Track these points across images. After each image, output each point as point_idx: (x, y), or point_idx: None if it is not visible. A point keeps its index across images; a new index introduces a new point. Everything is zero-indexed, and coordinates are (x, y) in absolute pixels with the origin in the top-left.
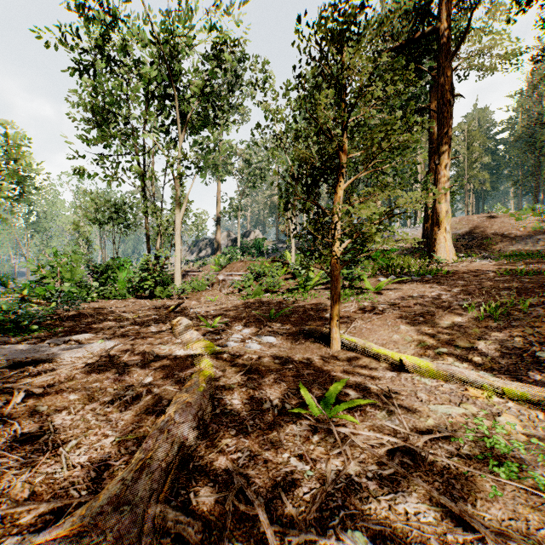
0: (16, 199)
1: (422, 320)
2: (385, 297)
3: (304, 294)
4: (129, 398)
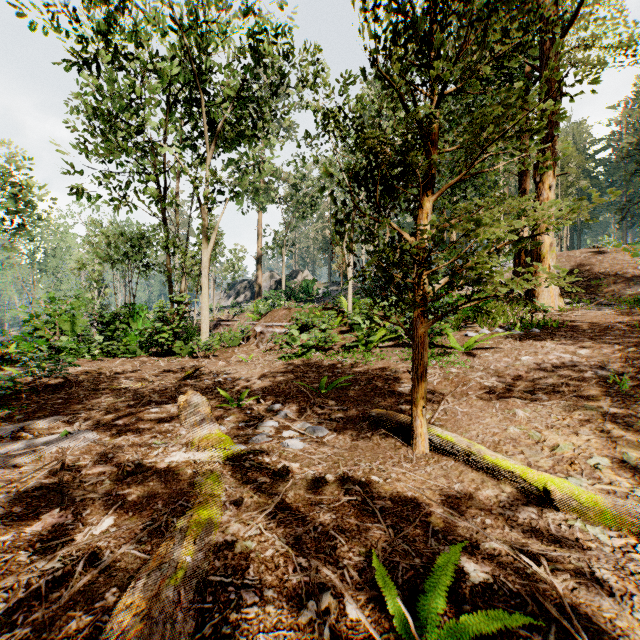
0: (15, 233)
1: (548, 401)
2: (480, 361)
3: (366, 354)
4: (44, 583)
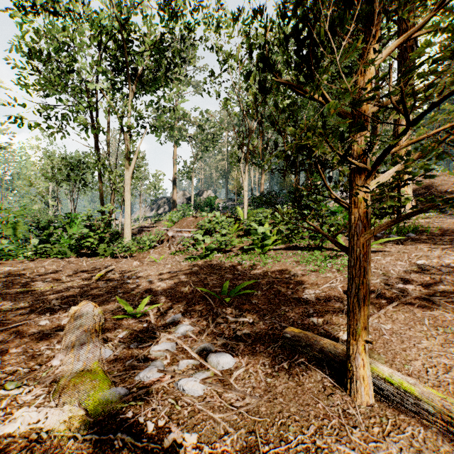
0: None
1: None
2: (375, 264)
3: (263, 256)
4: None
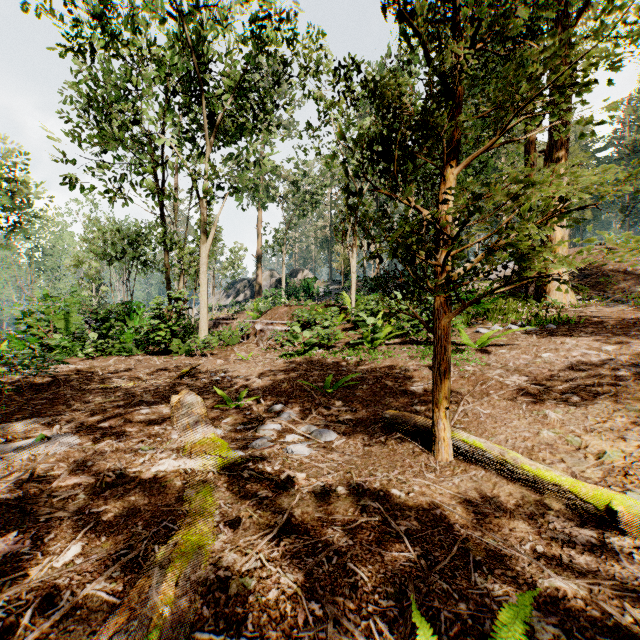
0: (11, 231)
1: (582, 402)
2: (497, 358)
3: (372, 351)
4: None
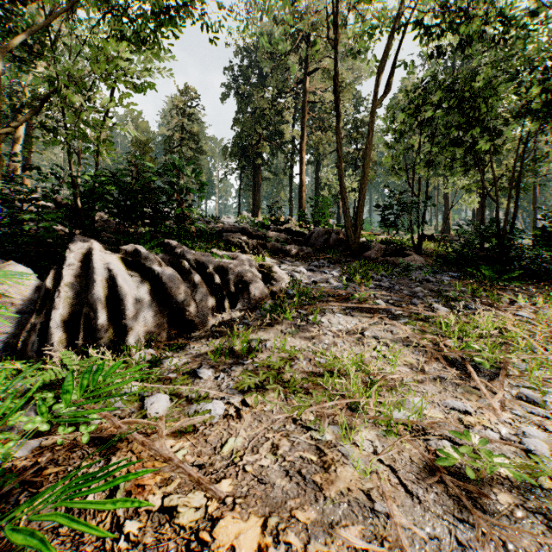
0: None
1: None
2: None
3: None
4: None
